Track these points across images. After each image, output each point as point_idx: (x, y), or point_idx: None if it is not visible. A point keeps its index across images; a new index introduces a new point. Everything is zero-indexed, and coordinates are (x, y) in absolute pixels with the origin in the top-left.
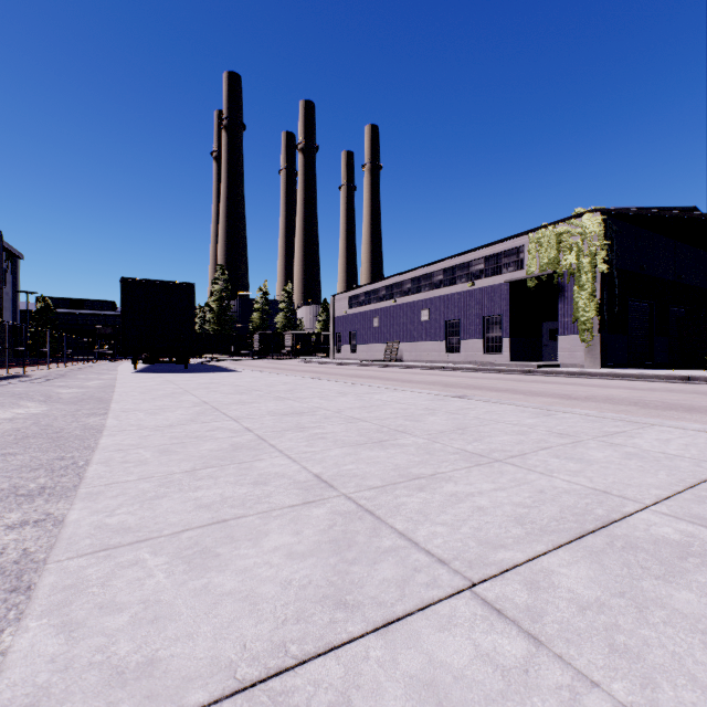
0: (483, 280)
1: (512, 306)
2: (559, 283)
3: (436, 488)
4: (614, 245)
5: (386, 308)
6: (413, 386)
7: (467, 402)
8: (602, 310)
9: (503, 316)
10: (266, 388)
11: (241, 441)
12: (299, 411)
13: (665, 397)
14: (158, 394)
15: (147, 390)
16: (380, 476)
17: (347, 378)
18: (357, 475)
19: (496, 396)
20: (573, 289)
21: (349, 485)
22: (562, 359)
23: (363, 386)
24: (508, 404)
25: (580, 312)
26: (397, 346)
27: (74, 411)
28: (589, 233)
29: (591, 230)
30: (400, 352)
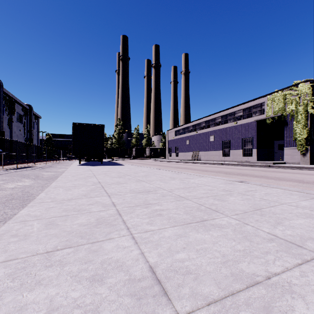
0: (242, 120)
1: (257, 133)
2: (285, 120)
3: (288, 313)
4: None
5: (192, 135)
6: (209, 173)
7: (248, 186)
8: (311, 134)
9: (253, 138)
10: (133, 174)
11: (104, 215)
12: (148, 190)
13: None
14: (79, 177)
15: (76, 174)
16: (213, 276)
17: (174, 168)
18: (189, 271)
19: (257, 180)
20: (293, 123)
21: (183, 293)
22: (287, 160)
23: (183, 173)
24: (276, 188)
25: (297, 135)
26: (198, 153)
27: (44, 184)
28: (303, 93)
29: (304, 91)
30: (199, 156)
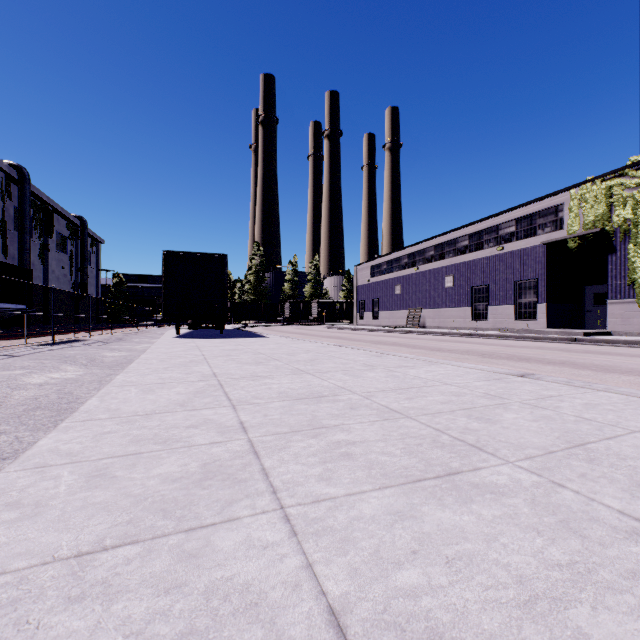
0: (514, 243)
1: (548, 269)
2: (609, 241)
3: None
4: None
5: (408, 276)
6: (445, 355)
7: (540, 385)
8: None
9: (538, 280)
10: (286, 357)
11: (221, 455)
12: (317, 393)
13: None
14: (174, 363)
15: (169, 357)
16: None
17: (371, 345)
18: (437, 632)
19: (554, 370)
20: (628, 248)
21: None
22: (613, 326)
23: (392, 356)
24: (607, 391)
25: (638, 272)
26: (419, 312)
27: (104, 376)
28: None
29: None
30: (422, 319)
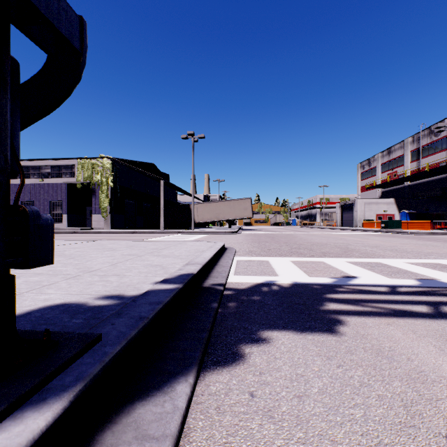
0: (50, 179)
1: (69, 197)
2: (93, 188)
3: None
4: (118, 175)
5: None
6: None
7: None
8: (111, 203)
9: (63, 202)
10: None
11: None
12: None
13: (114, 237)
14: None
15: None
16: None
17: None
18: None
19: None
20: (100, 192)
21: None
22: (95, 226)
23: None
24: None
25: (102, 203)
26: None
27: None
28: (106, 167)
29: (107, 166)
30: None
